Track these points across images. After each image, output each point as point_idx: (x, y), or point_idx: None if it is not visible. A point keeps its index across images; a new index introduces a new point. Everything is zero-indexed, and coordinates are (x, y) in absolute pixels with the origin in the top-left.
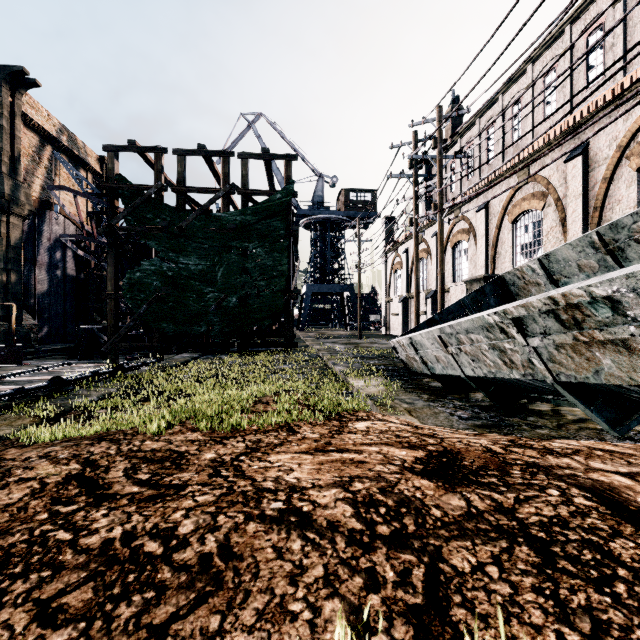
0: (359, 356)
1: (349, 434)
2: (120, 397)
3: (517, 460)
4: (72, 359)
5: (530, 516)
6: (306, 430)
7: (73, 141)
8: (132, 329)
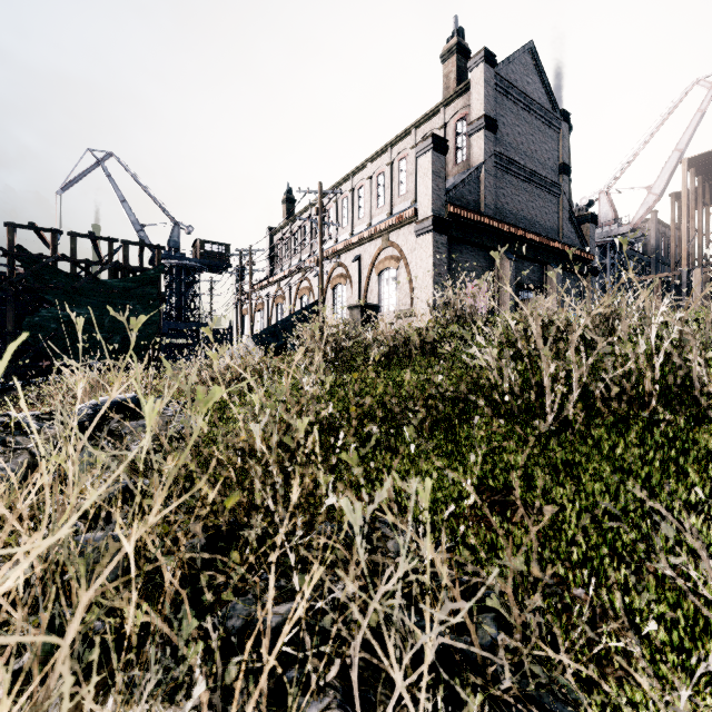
0: None
1: None
2: None
3: None
4: None
5: None
6: None
7: None
8: None
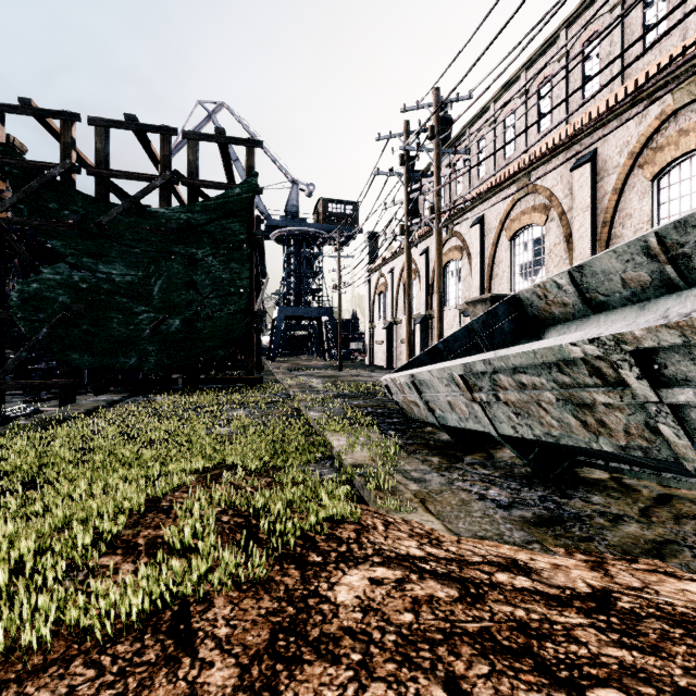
0: (340, 394)
1: (319, 664)
2: None
3: None
4: None
5: None
6: (216, 625)
7: None
8: (52, 360)
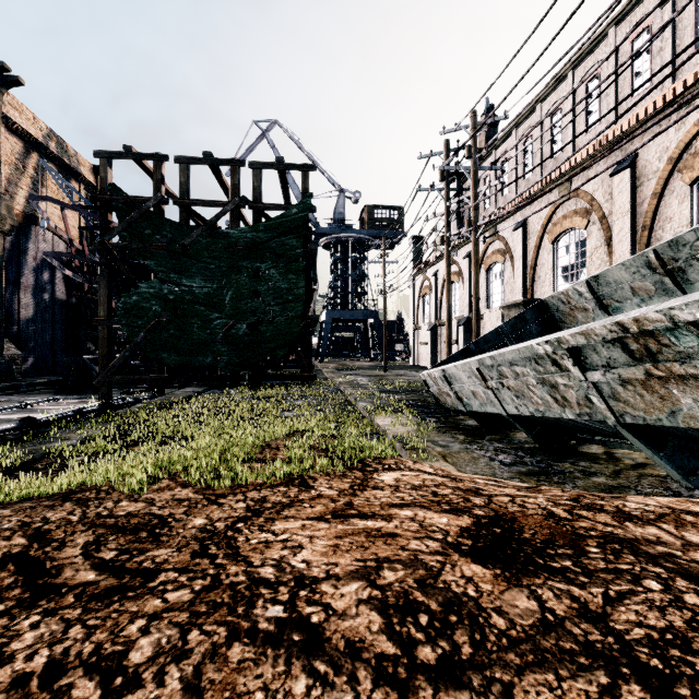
0: (384, 390)
1: (375, 490)
2: (105, 440)
3: (590, 530)
4: (60, 394)
5: (631, 628)
6: (322, 484)
7: (63, 148)
8: (131, 360)
